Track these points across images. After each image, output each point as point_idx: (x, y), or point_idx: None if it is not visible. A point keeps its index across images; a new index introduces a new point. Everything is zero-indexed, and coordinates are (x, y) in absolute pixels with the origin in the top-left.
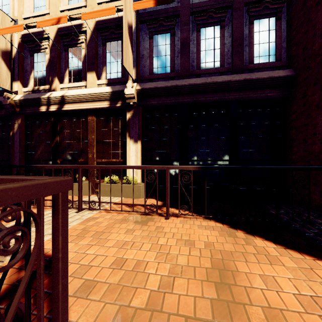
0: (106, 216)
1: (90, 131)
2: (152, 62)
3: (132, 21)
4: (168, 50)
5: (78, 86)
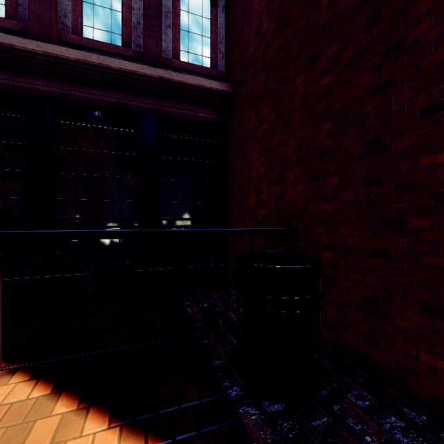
0: None
1: None
2: None
3: None
4: None
5: None
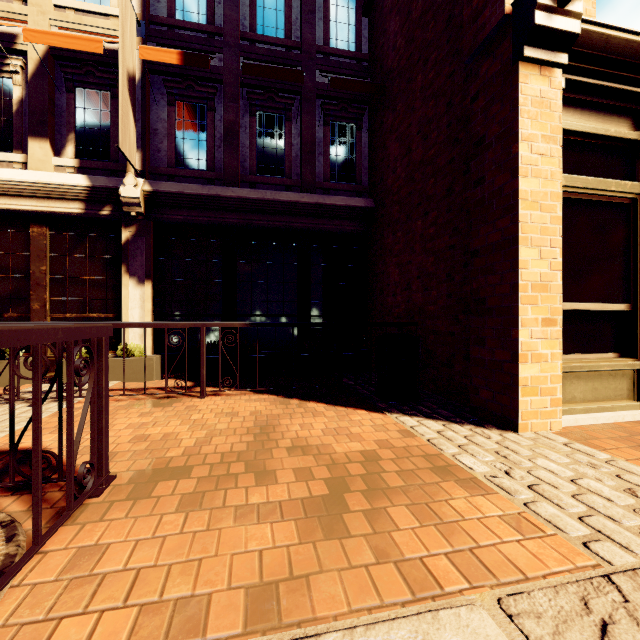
0: None
1: (37, 256)
2: (173, 146)
3: (135, 69)
4: (204, 132)
5: (3, 160)
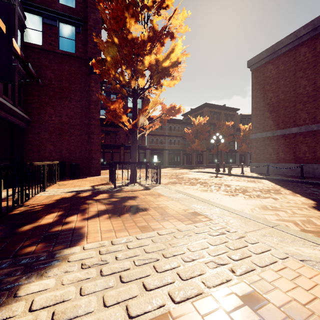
0: (52, 188)
1: None
2: None
3: None
4: None
5: None
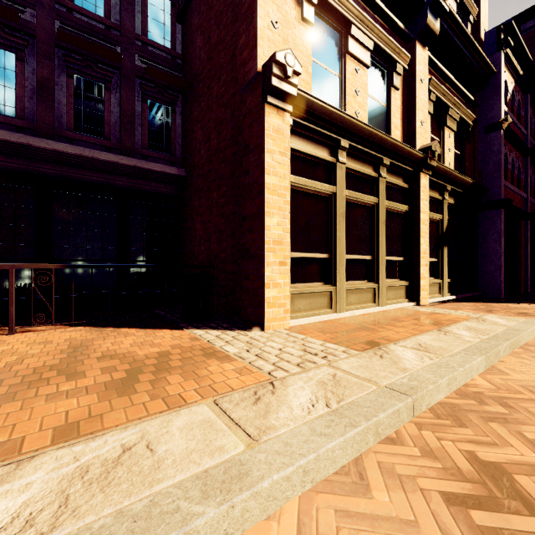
0: None
1: None
2: None
3: None
4: (12, 79)
5: None
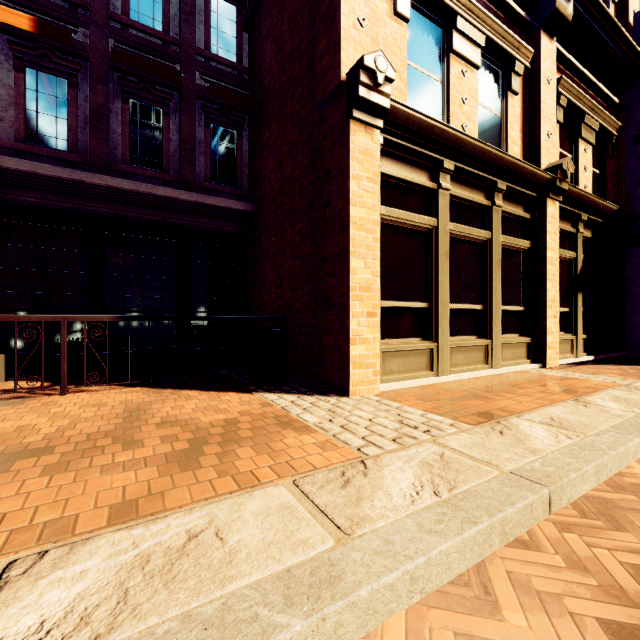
0: None
1: None
2: (22, 118)
3: None
4: (64, 109)
5: None
